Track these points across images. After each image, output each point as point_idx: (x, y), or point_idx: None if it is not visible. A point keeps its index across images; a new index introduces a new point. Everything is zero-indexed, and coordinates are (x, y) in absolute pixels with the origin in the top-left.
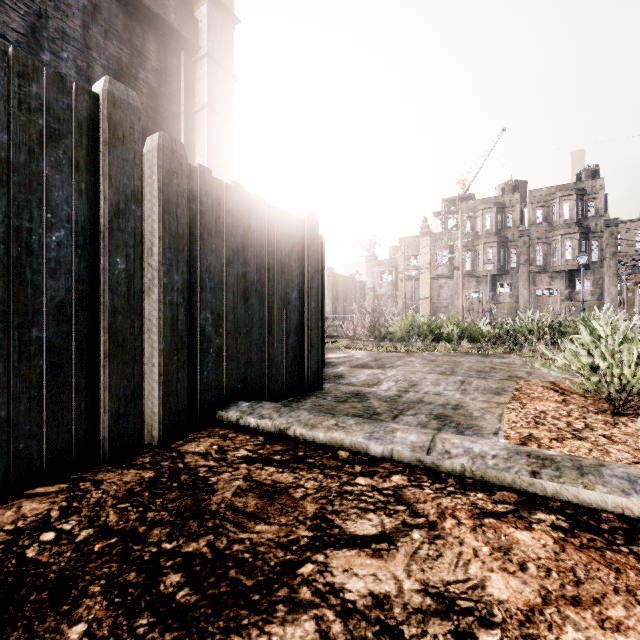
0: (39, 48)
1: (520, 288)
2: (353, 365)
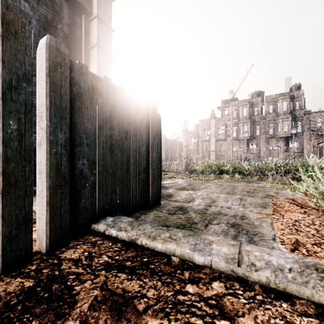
0: None
1: (261, 146)
2: (177, 188)
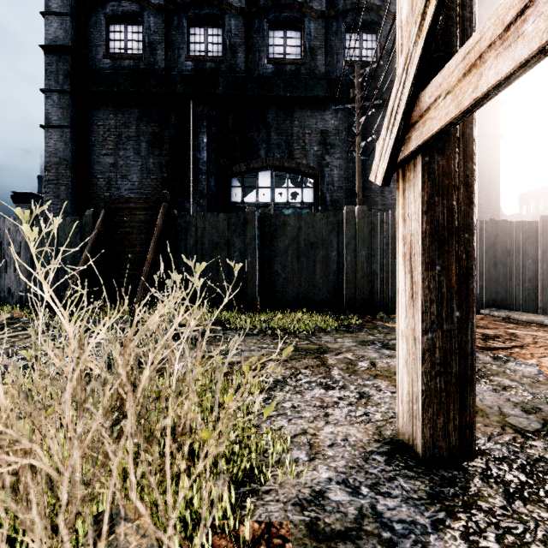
0: None
1: None
2: None
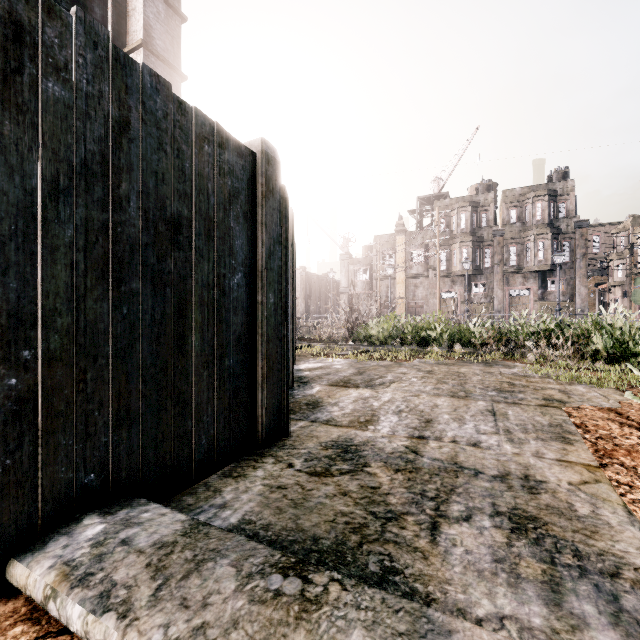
0: None
1: (494, 288)
2: (332, 382)
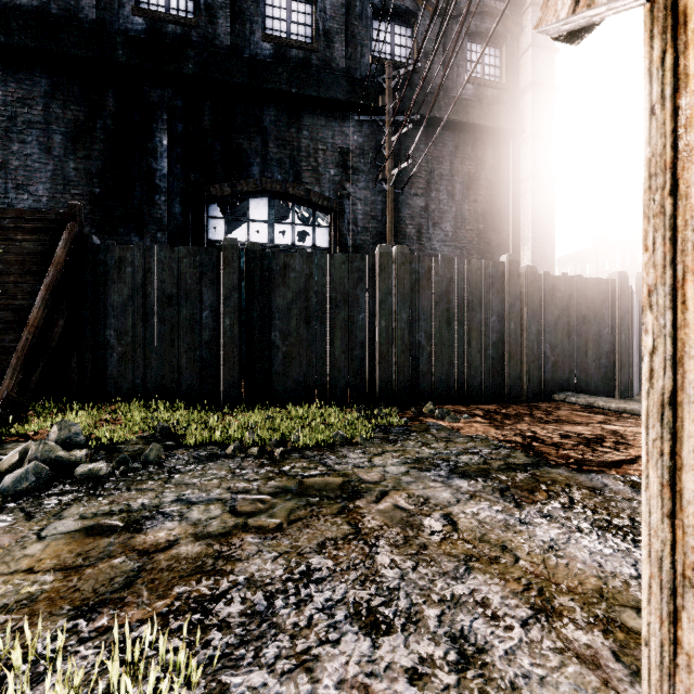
0: (430, 191)
1: None
2: None
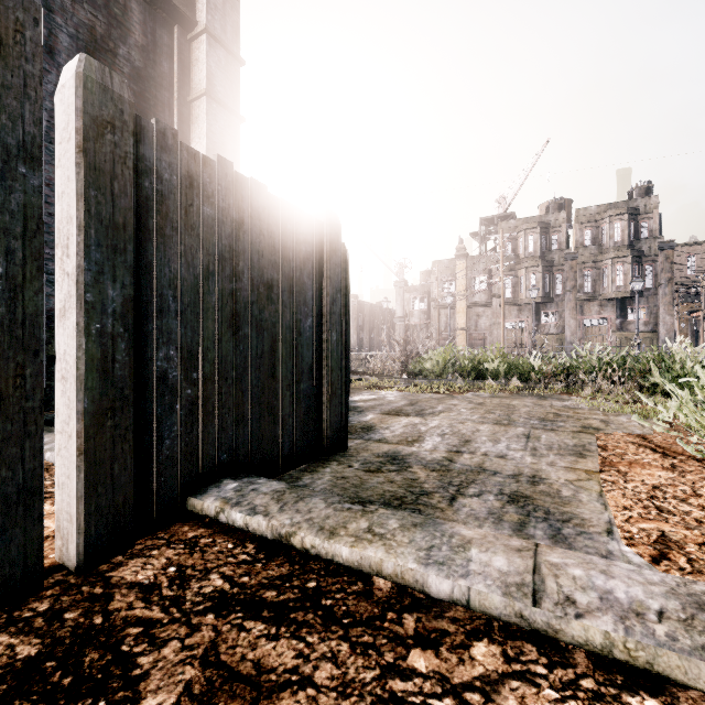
0: None
1: (566, 317)
2: (385, 411)
